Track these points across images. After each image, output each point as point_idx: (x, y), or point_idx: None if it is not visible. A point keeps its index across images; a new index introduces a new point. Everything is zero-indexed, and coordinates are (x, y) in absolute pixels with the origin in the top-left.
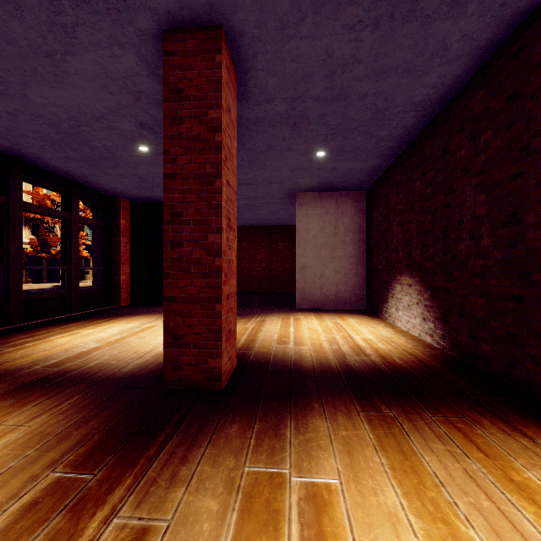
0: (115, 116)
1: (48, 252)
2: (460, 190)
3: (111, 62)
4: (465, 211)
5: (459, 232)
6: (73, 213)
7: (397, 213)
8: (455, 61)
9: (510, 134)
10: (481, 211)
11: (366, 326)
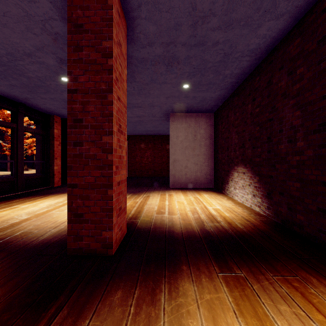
0: (40, 53)
1: (0, 150)
2: (280, 109)
3: (30, 7)
4: (284, 123)
5: (280, 138)
6: (19, 124)
7: (235, 126)
8: (280, 17)
9: (321, 67)
10: (297, 123)
11: (215, 200)
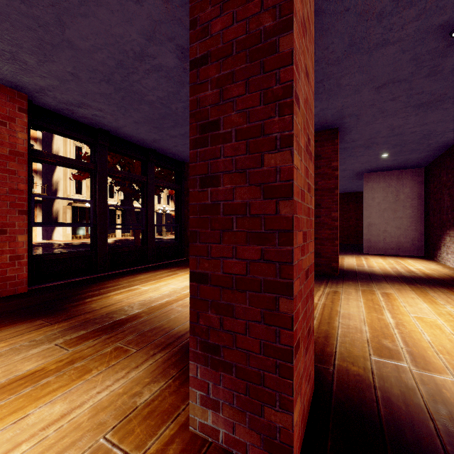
0: None
1: None
2: None
3: None
4: None
5: None
6: None
7: (447, 188)
8: None
9: None
10: None
11: (420, 264)
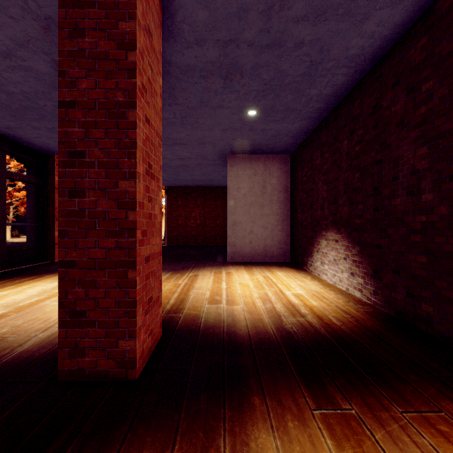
0: (25, 52)
1: None
2: (395, 145)
3: None
4: (401, 166)
5: (394, 188)
6: None
7: (323, 173)
8: (398, 3)
9: None
10: (422, 165)
11: (294, 280)
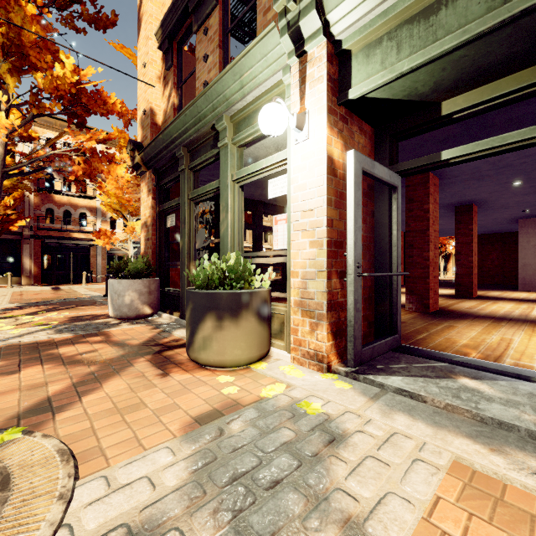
0: None
1: None
2: None
3: None
4: None
5: None
6: None
7: None
8: None
9: None
10: None
11: None
